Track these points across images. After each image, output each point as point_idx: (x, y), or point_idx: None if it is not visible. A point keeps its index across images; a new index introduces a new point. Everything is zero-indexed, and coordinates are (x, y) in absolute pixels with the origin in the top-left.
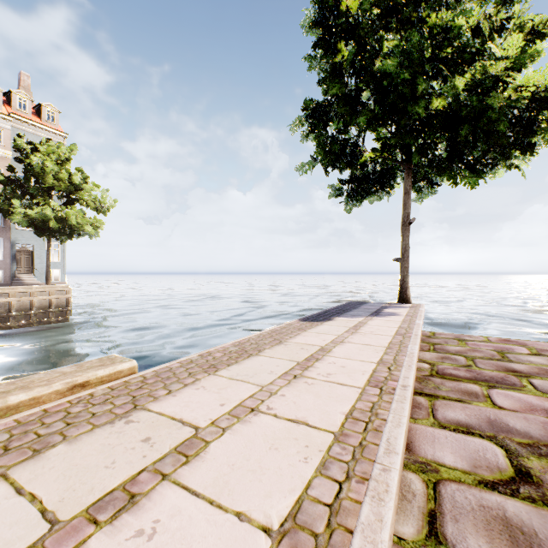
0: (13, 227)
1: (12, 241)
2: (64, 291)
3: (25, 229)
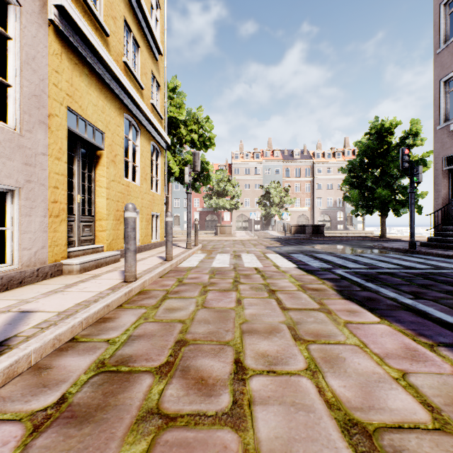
0: (345, 206)
1: (345, 213)
2: (371, 233)
3: (349, 207)
